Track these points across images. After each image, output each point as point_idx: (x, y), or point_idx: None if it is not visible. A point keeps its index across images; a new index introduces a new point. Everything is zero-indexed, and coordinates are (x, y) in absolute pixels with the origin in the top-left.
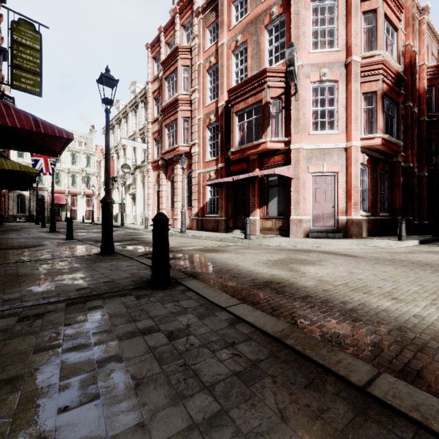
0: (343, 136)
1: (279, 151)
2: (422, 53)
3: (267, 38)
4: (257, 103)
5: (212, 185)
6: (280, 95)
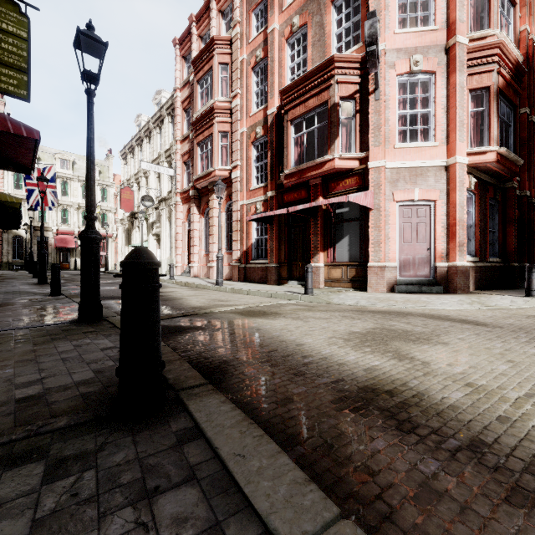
0: (443, 150)
1: (352, 171)
2: None
3: (334, 18)
4: (321, 107)
5: (259, 220)
6: (354, 94)
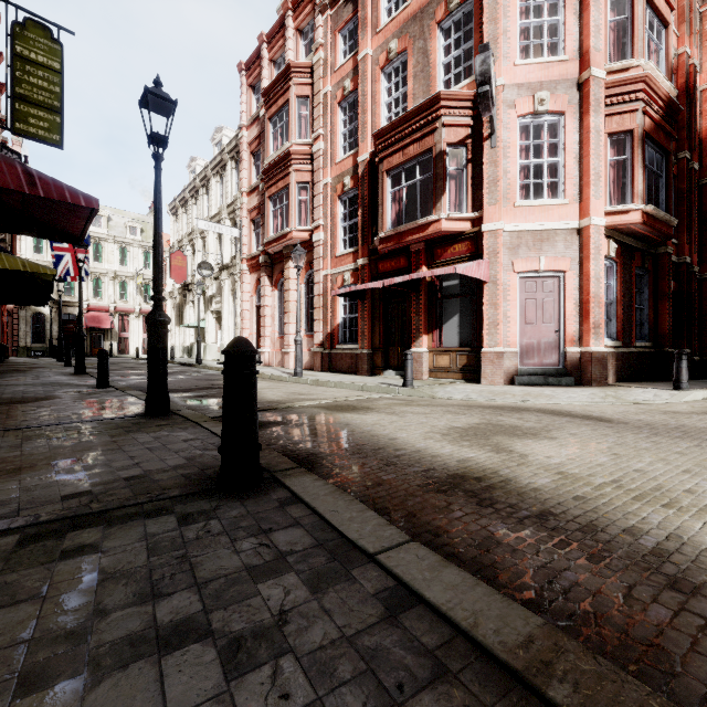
0: (575, 209)
1: (462, 235)
2: (705, 68)
3: (440, 44)
4: (424, 155)
5: (348, 295)
6: (465, 139)
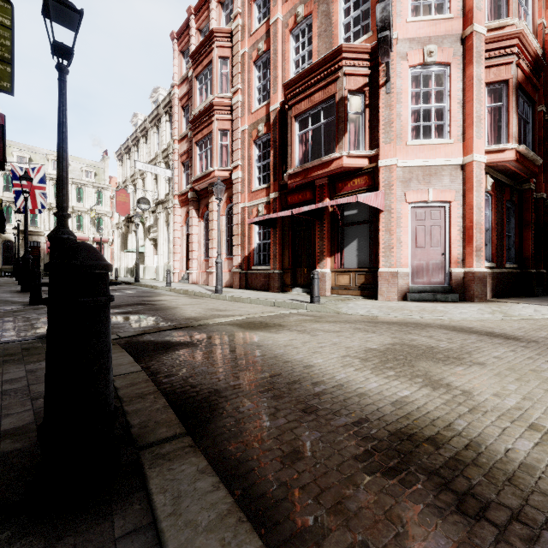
0: (459, 148)
1: (361, 171)
2: None
3: (341, 6)
4: (328, 101)
5: (262, 223)
6: (363, 87)
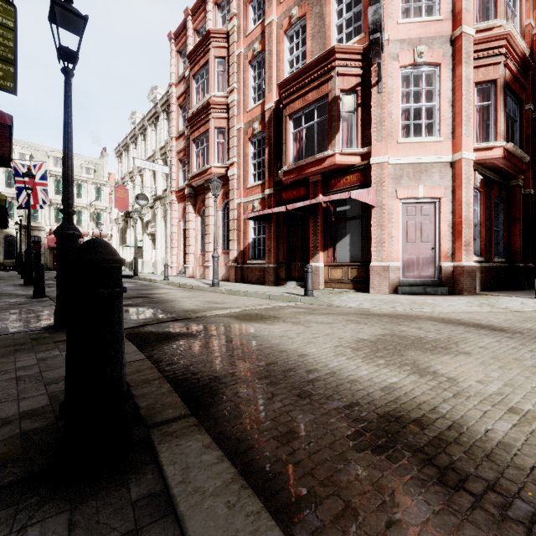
0: (448, 145)
1: (353, 168)
2: None
3: (334, 8)
4: (321, 100)
5: (257, 219)
6: (355, 87)
